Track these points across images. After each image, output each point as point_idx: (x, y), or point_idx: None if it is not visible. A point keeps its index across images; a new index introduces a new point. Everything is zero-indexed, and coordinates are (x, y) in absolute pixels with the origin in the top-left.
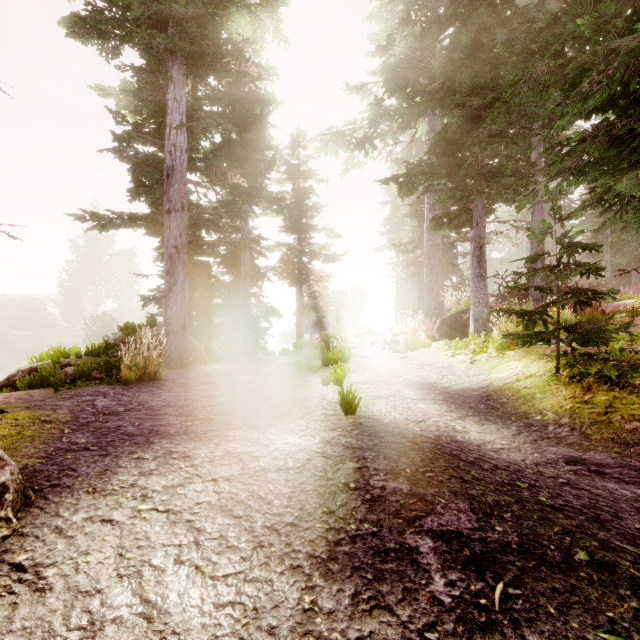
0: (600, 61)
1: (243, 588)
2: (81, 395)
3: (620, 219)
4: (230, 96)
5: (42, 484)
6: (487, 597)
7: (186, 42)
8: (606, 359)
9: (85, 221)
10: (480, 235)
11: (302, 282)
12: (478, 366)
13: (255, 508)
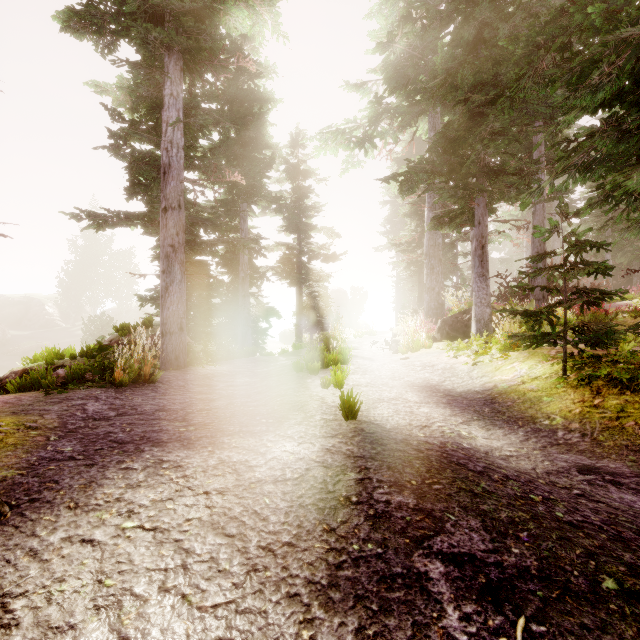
0: (611, 52)
1: (234, 621)
2: (72, 399)
3: (627, 217)
4: (229, 94)
5: (20, 499)
6: (508, 635)
7: (183, 36)
8: (616, 361)
9: (81, 220)
10: (482, 234)
11: (301, 282)
12: (481, 368)
13: (249, 525)
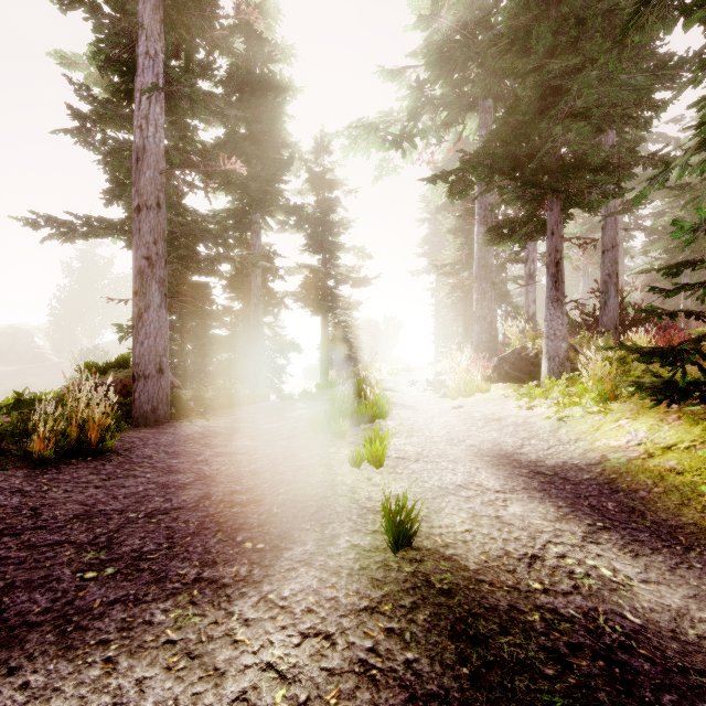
0: None
1: None
2: None
3: None
4: (237, 79)
5: None
6: None
7: None
8: None
9: (38, 227)
10: (556, 247)
11: (327, 310)
12: (570, 425)
13: None
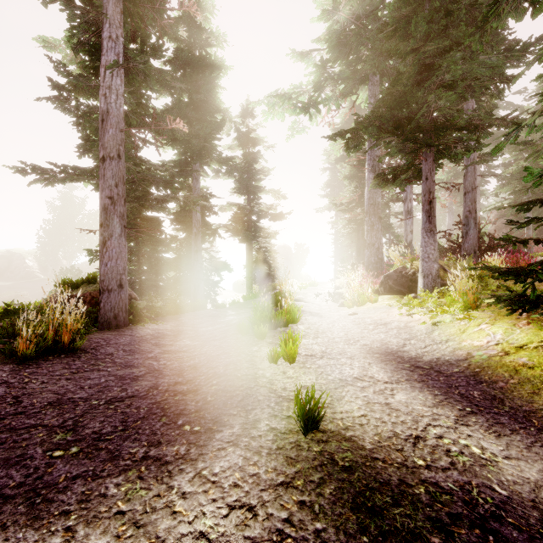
0: None
1: None
2: None
3: None
4: (181, 59)
5: None
6: None
7: None
8: None
9: (26, 174)
10: (430, 189)
11: (251, 238)
12: (441, 328)
13: None
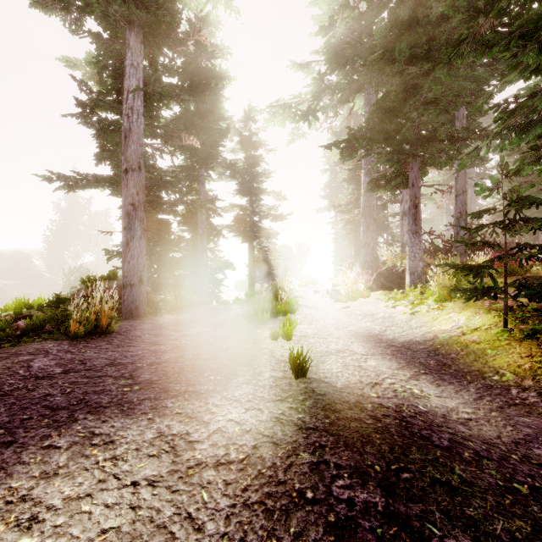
0: None
1: None
2: (20, 354)
3: None
4: (188, 71)
5: None
6: None
7: (141, 9)
8: None
9: (52, 181)
10: (415, 195)
11: (253, 238)
12: (419, 317)
13: (179, 540)
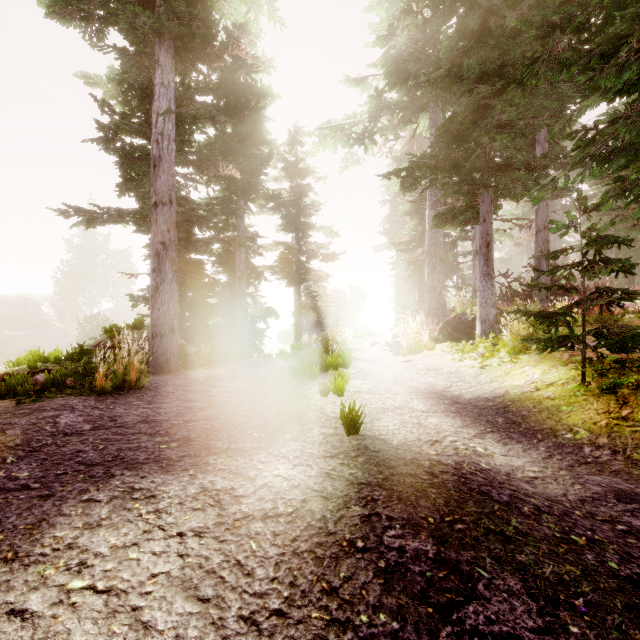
0: None
1: None
2: (44, 409)
3: None
4: (225, 88)
5: None
6: None
7: (173, 21)
8: None
9: (69, 216)
10: (487, 232)
11: (300, 282)
12: (489, 372)
13: (230, 583)
